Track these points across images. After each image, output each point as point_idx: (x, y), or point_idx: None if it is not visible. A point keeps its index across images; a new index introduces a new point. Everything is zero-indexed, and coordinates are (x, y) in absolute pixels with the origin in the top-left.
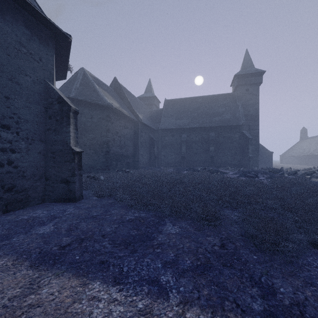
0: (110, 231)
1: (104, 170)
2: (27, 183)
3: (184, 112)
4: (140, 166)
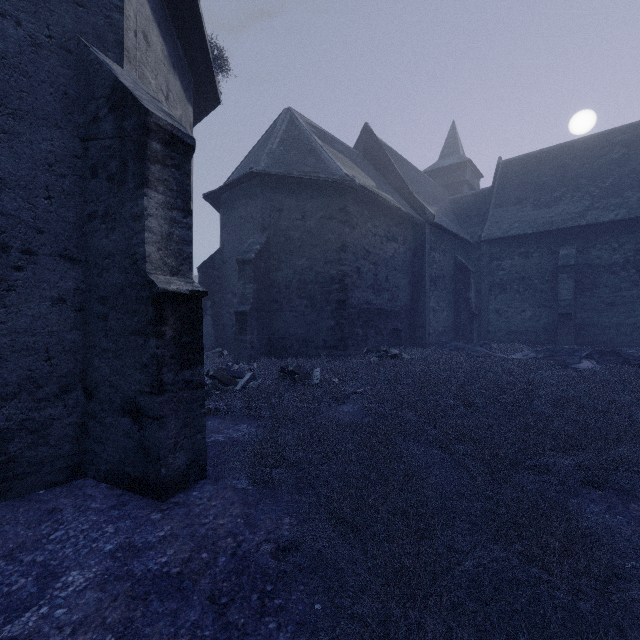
0: None
1: (333, 350)
2: (1, 410)
3: (563, 182)
4: (429, 339)
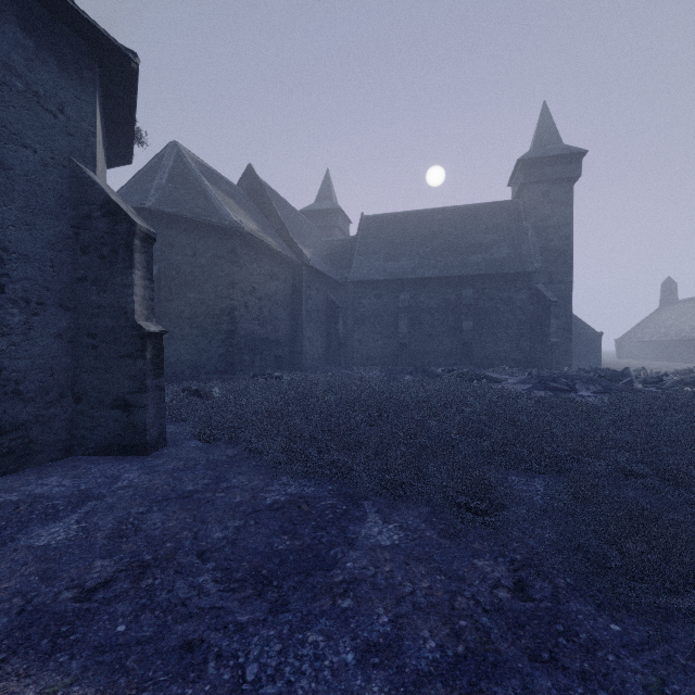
0: (222, 539)
1: (224, 375)
2: (25, 409)
3: (404, 243)
4: (306, 364)
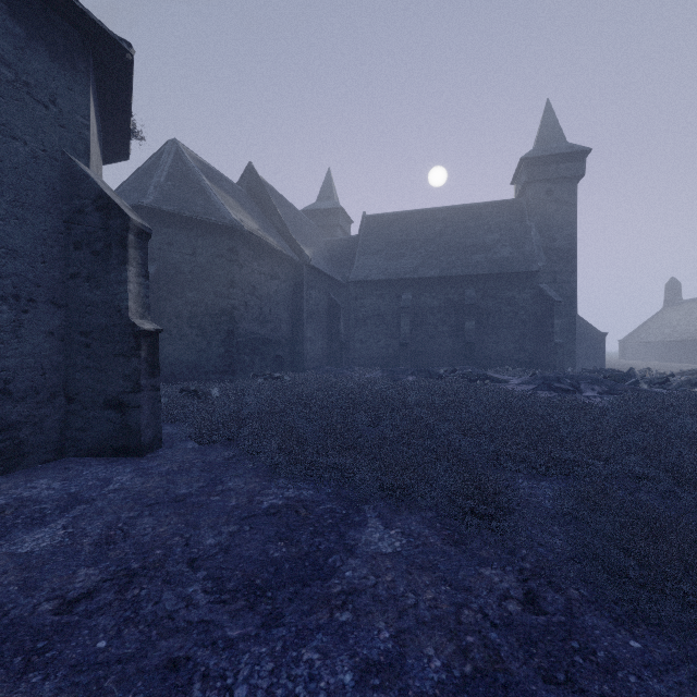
0: (214, 545)
1: (223, 375)
2: (15, 409)
3: (406, 242)
4: (306, 364)
